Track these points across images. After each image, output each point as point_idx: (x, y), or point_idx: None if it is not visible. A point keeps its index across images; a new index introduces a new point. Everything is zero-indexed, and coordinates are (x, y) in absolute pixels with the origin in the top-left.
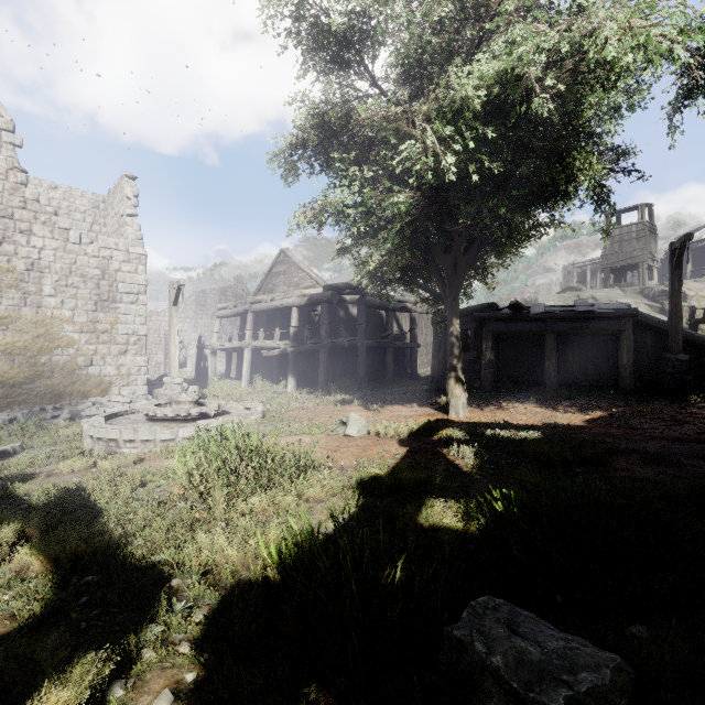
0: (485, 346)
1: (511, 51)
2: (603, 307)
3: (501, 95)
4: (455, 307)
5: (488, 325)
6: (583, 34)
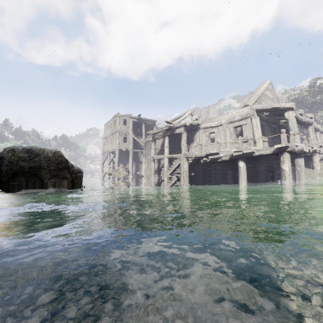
0: None
1: None
2: None
3: None
4: None
5: None
6: None
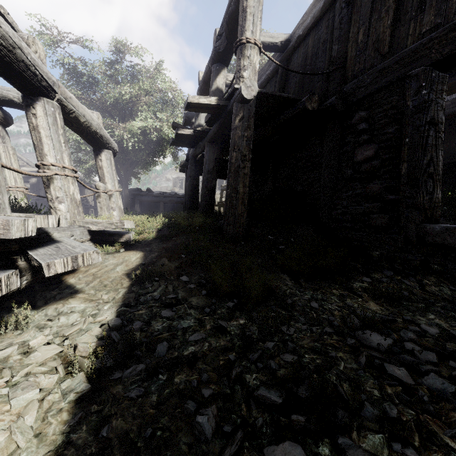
0: (136, 206)
1: (147, 107)
2: (179, 194)
3: (144, 128)
4: (127, 185)
5: (138, 197)
6: (162, 124)
